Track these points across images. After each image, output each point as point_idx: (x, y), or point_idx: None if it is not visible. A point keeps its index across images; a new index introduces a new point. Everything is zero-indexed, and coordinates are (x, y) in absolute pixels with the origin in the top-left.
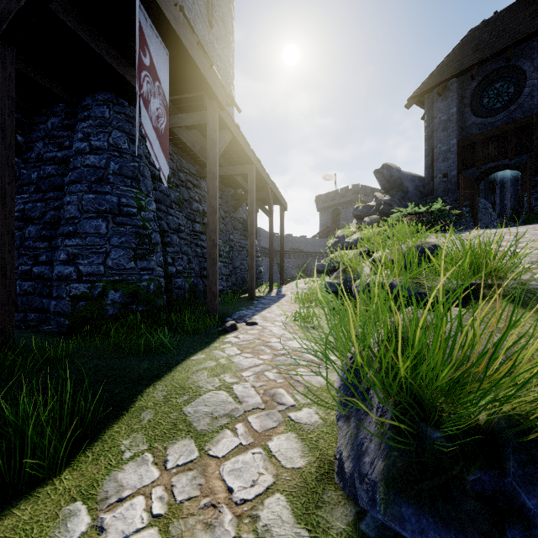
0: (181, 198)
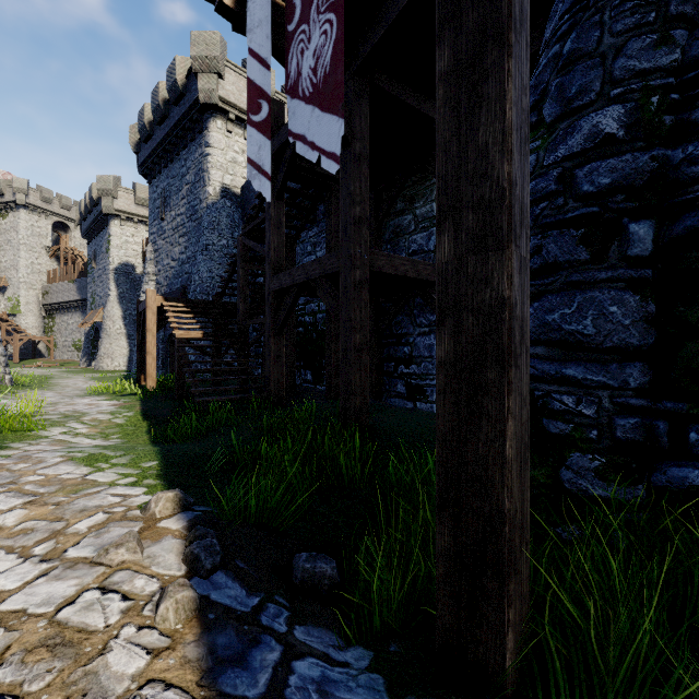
0: None
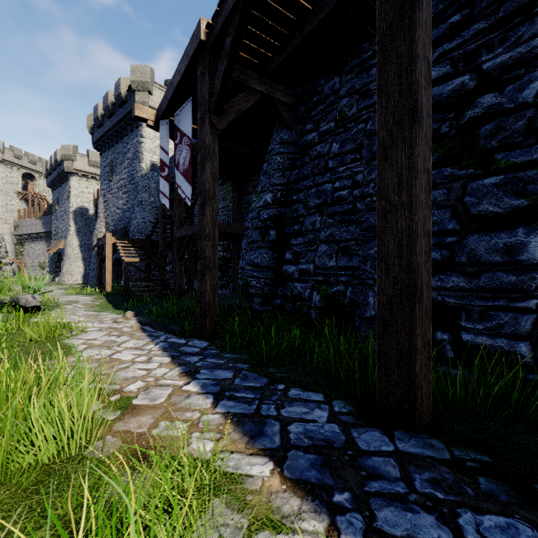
0: (368, 129)
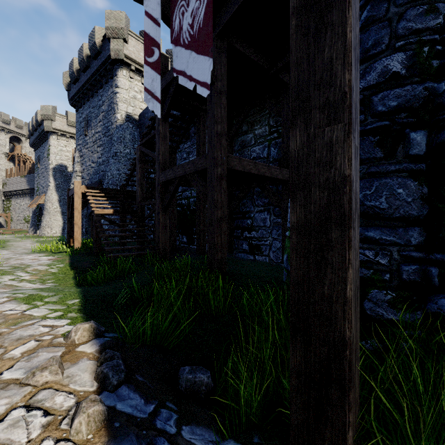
0: None
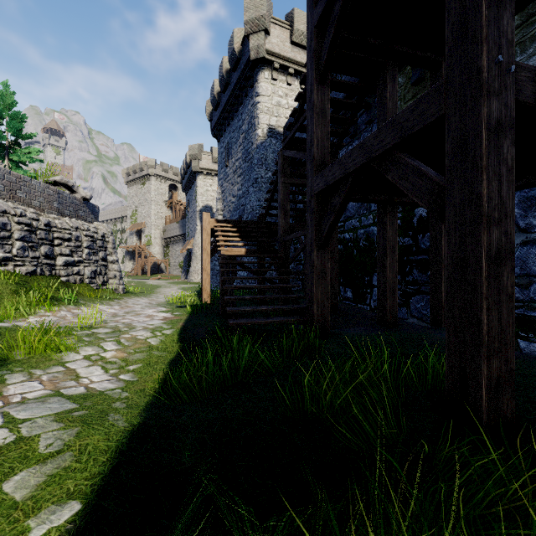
0: None
